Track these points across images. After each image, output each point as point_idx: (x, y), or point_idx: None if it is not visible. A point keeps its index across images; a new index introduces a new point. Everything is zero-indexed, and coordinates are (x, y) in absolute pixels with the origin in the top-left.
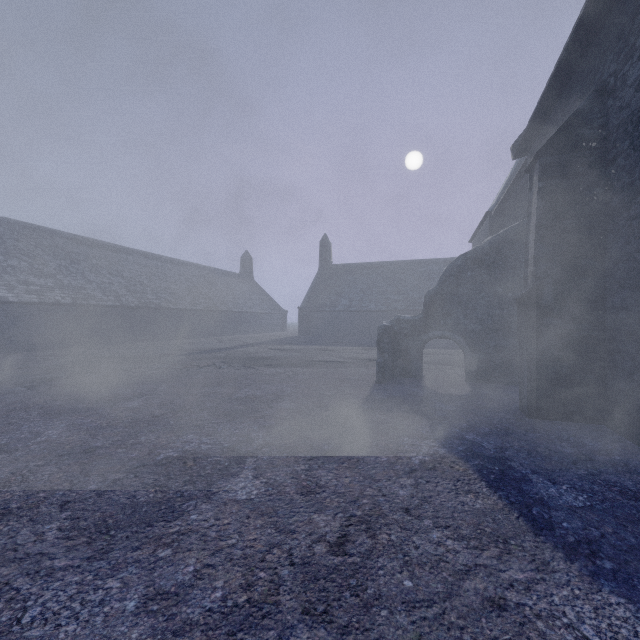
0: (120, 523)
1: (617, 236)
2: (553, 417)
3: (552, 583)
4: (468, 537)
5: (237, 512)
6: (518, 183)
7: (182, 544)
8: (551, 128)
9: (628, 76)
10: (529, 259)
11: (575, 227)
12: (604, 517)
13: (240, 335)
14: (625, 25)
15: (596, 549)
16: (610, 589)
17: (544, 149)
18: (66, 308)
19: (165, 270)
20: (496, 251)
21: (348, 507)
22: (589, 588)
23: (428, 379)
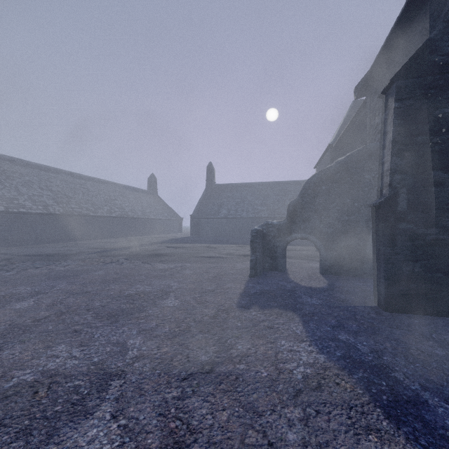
0: None
1: None
2: (407, 311)
3: None
4: None
5: None
6: (355, 121)
7: None
8: (391, 69)
9: None
10: (384, 171)
11: (426, 143)
12: None
13: (146, 236)
14: None
15: None
16: None
17: (400, 73)
18: None
19: (87, 186)
20: (345, 169)
21: None
22: None
23: (291, 272)
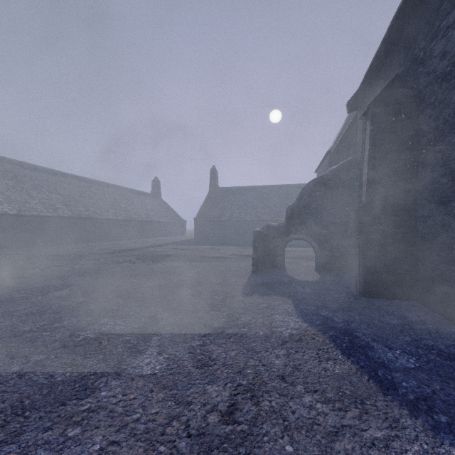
0: (36, 403)
1: (426, 165)
2: (380, 296)
3: (404, 439)
4: (333, 400)
5: (142, 387)
6: (350, 131)
7: (91, 422)
8: (375, 90)
9: (434, 50)
10: (363, 182)
11: (396, 159)
12: (431, 376)
13: (151, 238)
14: (432, 13)
15: (431, 405)
16: (450, 442)
17: (374, 102)
18: (12, 218)
19: (93, 190)
20: (337, 177)
21: (235, 377)
22: (434, 442)
23: (289, 269)
